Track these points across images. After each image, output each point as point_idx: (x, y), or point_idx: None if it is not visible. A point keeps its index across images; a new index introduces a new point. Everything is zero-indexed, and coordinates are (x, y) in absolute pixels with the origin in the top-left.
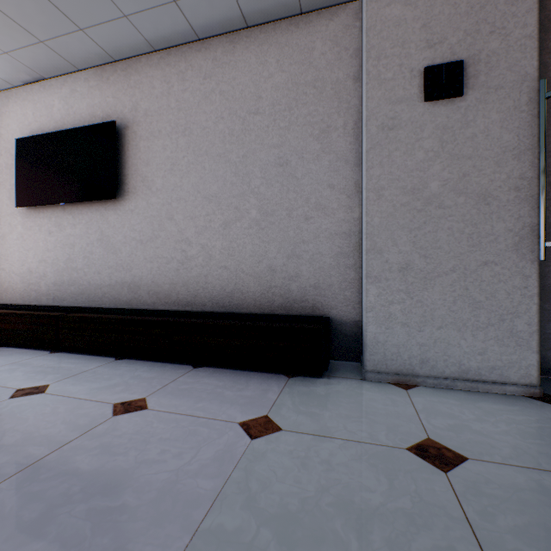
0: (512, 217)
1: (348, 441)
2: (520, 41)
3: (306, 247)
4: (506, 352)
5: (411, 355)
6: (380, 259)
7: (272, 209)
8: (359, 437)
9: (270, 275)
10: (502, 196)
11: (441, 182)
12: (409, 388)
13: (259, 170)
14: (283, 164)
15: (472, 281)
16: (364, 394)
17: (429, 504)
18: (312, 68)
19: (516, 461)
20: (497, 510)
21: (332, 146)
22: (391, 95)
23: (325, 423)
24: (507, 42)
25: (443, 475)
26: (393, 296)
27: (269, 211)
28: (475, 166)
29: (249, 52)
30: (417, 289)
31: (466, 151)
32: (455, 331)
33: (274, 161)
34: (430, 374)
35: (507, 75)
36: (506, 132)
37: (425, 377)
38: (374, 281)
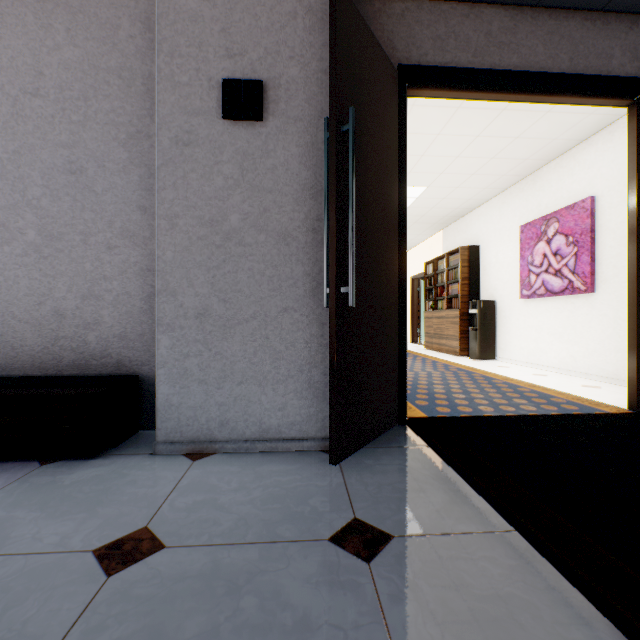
0: (311, 260)
1: (13, 556)
2: (318, 75)
3: (109, 285)
4: (305, 405)
5: (210, 418)
6: (175, 303)
7: (60, 231)
8: (40, 546)
9: (57, 322)
10: (301, 237)
11: (242, 216)
12: (200, 458)
13: (40, 174)
14: (77, 172)
15: (273, 330)
16: (129, 475)
17: (22, 638)
18: (118, 51)
19: (222, 537)
20: (117, 620)
21: (144, 158)
22: (187, 103)
23: (12, 531)
24: (306, 72)
25: (102, 582)
26: (190, 348)
27: (56, 233)
28: (276, 202)
29: (24, 5)
30: (217, 339)
31: (267, 183)
32: (257, 385)
33: (63, 165)
34: (230, 438)
35: (306, 107)
36: (305, 168)
37: (225, 442)
38: (167, 329)
